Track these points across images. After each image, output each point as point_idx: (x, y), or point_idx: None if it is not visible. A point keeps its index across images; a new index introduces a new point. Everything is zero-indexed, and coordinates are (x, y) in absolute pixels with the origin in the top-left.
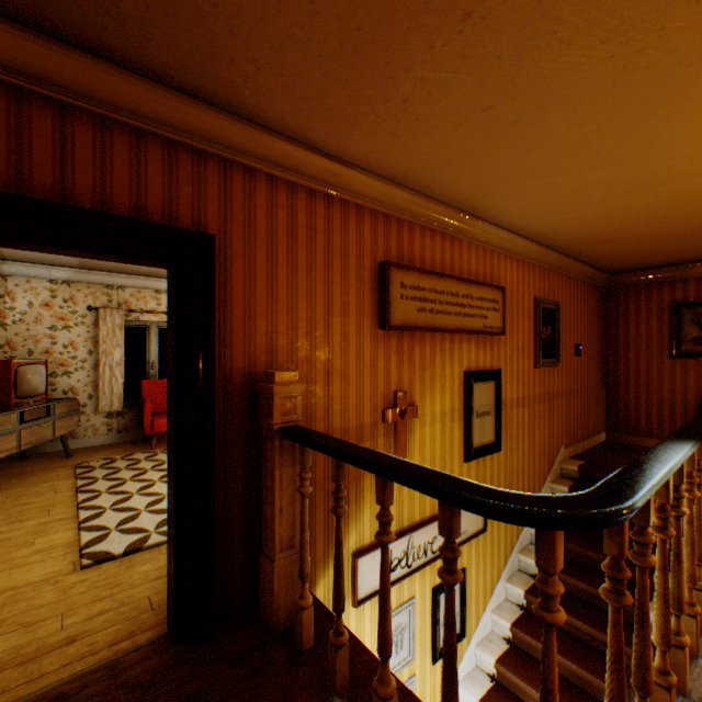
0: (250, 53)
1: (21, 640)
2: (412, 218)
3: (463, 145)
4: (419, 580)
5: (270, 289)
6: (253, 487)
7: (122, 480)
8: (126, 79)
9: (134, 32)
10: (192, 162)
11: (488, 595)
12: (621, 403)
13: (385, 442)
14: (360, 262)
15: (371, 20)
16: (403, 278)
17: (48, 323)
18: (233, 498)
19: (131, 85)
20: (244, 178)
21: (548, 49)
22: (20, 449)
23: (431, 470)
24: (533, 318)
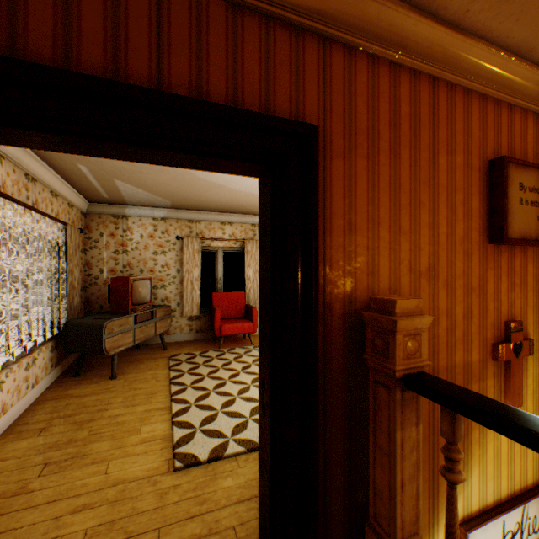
0: None
1: None
2: (527, 103)
3: None
4: None
5: (370, 195)
6: (353, 437)
7: (201, 376)
8: None
9: None
10: (289, 43)
11: None
12: None
13: (494, 384)
14: (466, 161)
15: None
16: (520, 177)
17: (152, 249)
18: (331, 450)
19: None
20: (342, 60)
21: None
22: (134, 343)
23: None
24: None
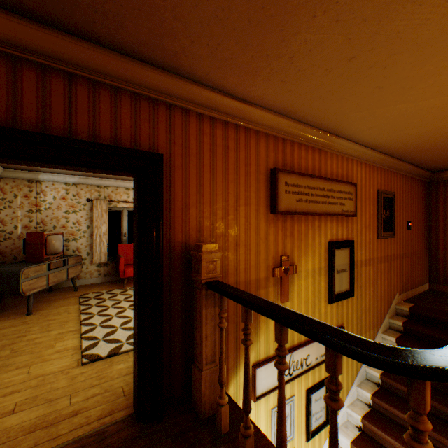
0: (187, 31)
1: (46, 410)
2: (293, 138)
3: (331, 85)
4: (297, 384)
5: (198, 188)
6: (188, 320)
7: (106, 307)
8: (108, 55)
9: (113, 23)
10: (149, 107)
11: (345, 395)
12: (440, 263)
13: (274, 290)
14: (257, 169)
15: (271, 0)
16: (286, 179)
17: (64, 209)
18: (175, 327)
19: (111, 59)
20: (181, 116)
21: (403, 10)
22: (48, 286)
23: (317, 321)
24: (376, 204)
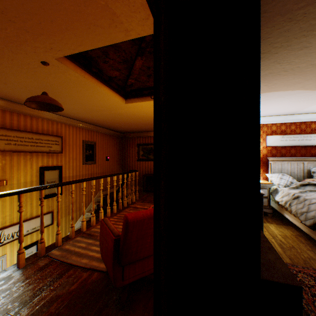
0: None
1: None
2: (4, 108)
3: (8, 90)
4: (10, 248)
5: None
6: None
7: None
8: None
9: None
10: None
11: None
12: None
13: None
14: None
15: None
16: None
17: None
18: None
19: None
20: None
21: (10, 76)
22: None
23: None
24: (83, 147)
